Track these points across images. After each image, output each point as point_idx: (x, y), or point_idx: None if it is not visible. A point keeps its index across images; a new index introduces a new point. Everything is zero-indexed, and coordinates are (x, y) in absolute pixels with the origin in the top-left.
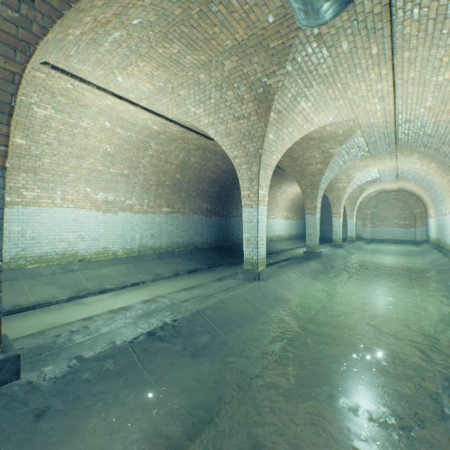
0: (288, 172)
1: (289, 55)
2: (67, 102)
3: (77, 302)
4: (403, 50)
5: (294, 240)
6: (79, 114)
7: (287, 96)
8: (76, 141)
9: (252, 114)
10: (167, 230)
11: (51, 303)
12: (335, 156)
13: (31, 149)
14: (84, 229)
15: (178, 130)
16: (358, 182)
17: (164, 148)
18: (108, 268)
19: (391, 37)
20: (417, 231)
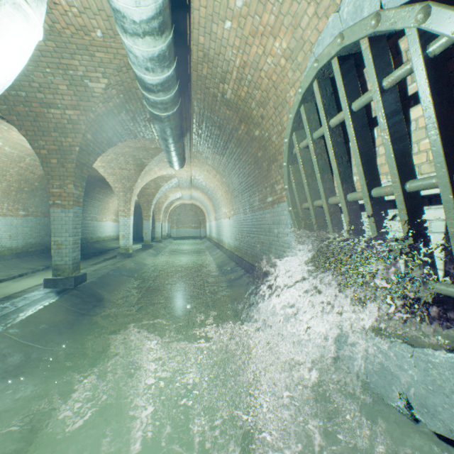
0: None
1: (157, 156)
2: None
3: None
4: (194, 163)
5: None
6: None
7: (151, 166)
8: None
9: (133, 170)
10: (23, 232)
11: None
12: (163, 187)
13: None
14: None
15: None
16: (171, 199)
17: (36, 163)
18: None
19: (191, 160)
20: (201, 231)
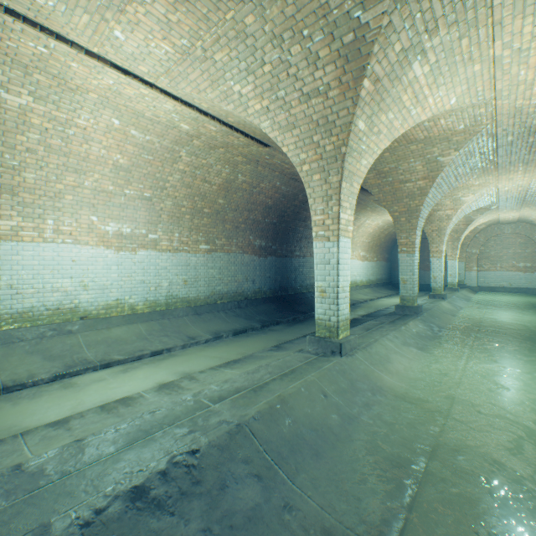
0: (374, 194)
1: None
2: (49, 83)
3: (65, 384)
4: None
5: (373, 287)
6: (72, 105)
7: (394, 49)
8: (72, 148)
9: (332, 85)
10: (206, 275)
11: (25, 385)
12: (446, 167)
13: (4, 158)
14: (88, 274)
15: (218, 130)
16: (467, 209)
17: (201, 161)
18: (122, 328)
19: None
20: None
